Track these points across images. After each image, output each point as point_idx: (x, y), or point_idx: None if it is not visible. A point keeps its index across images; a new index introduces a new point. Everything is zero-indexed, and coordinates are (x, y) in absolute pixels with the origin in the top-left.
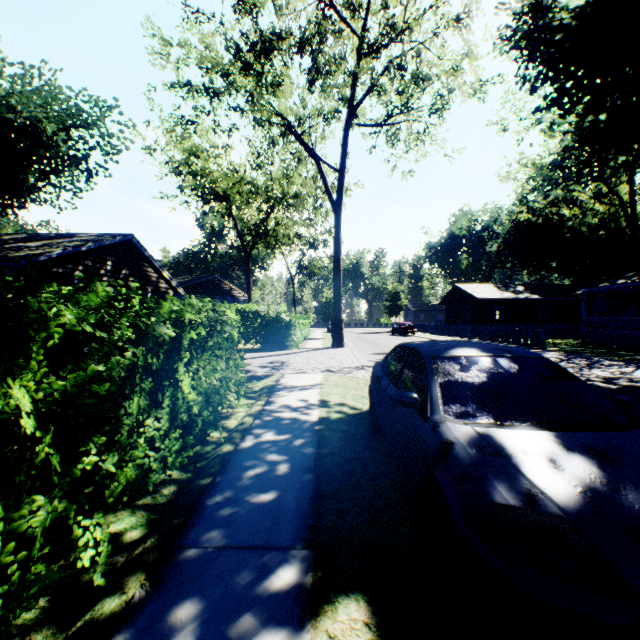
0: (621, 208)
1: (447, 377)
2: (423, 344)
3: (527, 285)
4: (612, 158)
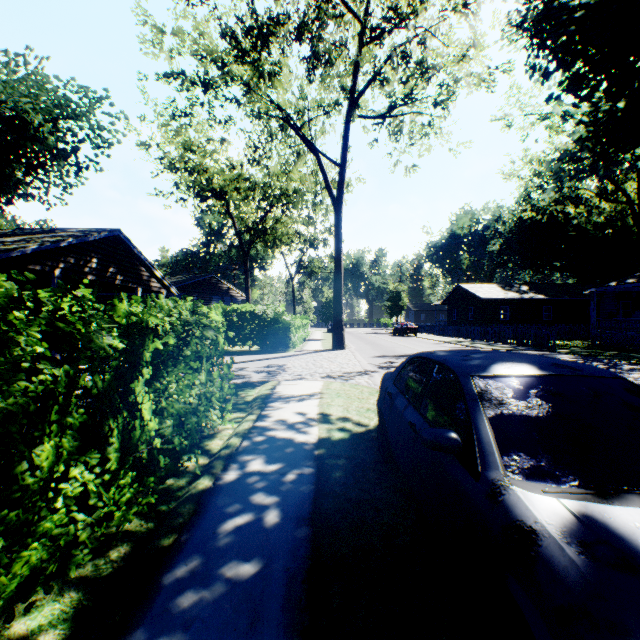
0: (629, 206)
1: (498, 408)
2: (452, 356)
3: (531, 285)
4: (631, 149)
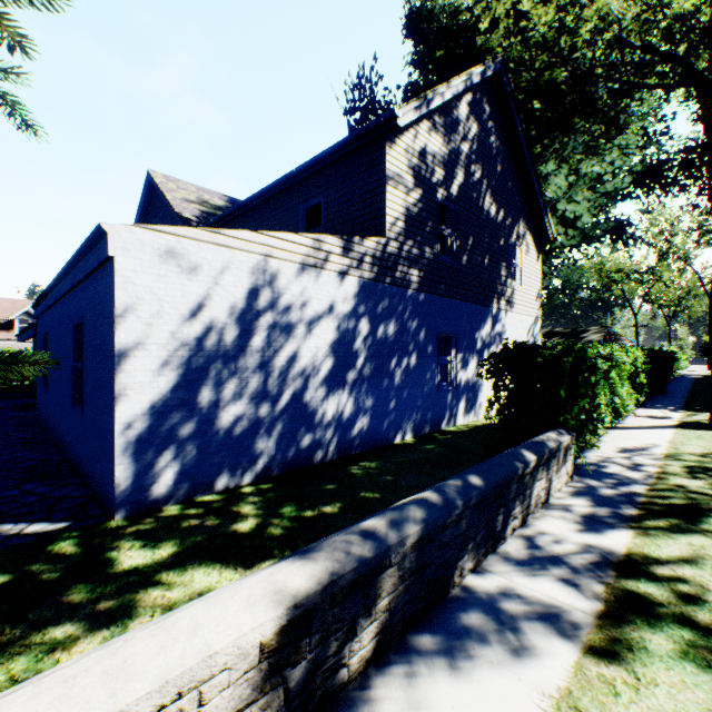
0: None
1: None
2: None
3: None
4: None
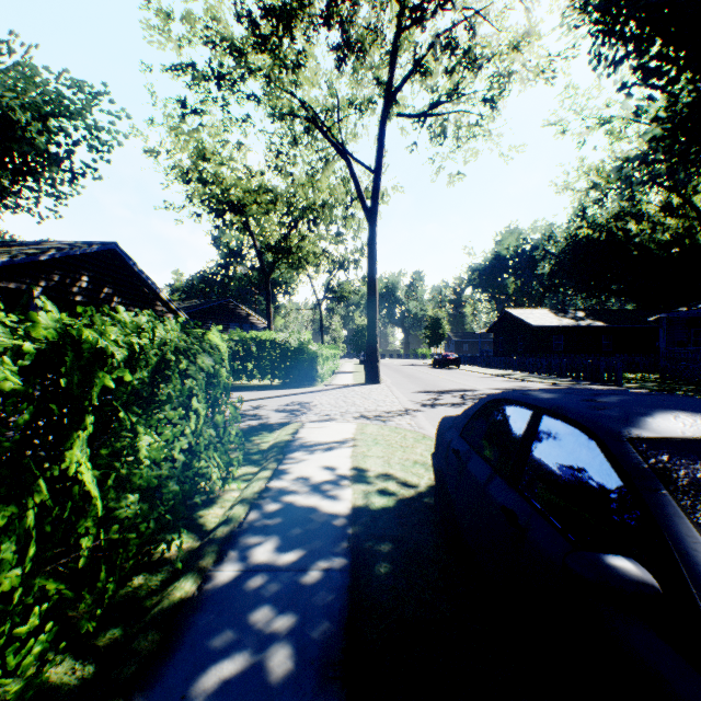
0: (698, 221)
1: None
2: (567, 400)
3: (588, 310)
4: None
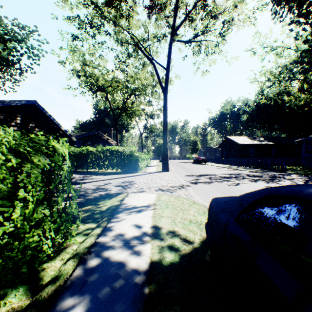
0: None
1: None
2: None
3: (265, 137)
4: None
